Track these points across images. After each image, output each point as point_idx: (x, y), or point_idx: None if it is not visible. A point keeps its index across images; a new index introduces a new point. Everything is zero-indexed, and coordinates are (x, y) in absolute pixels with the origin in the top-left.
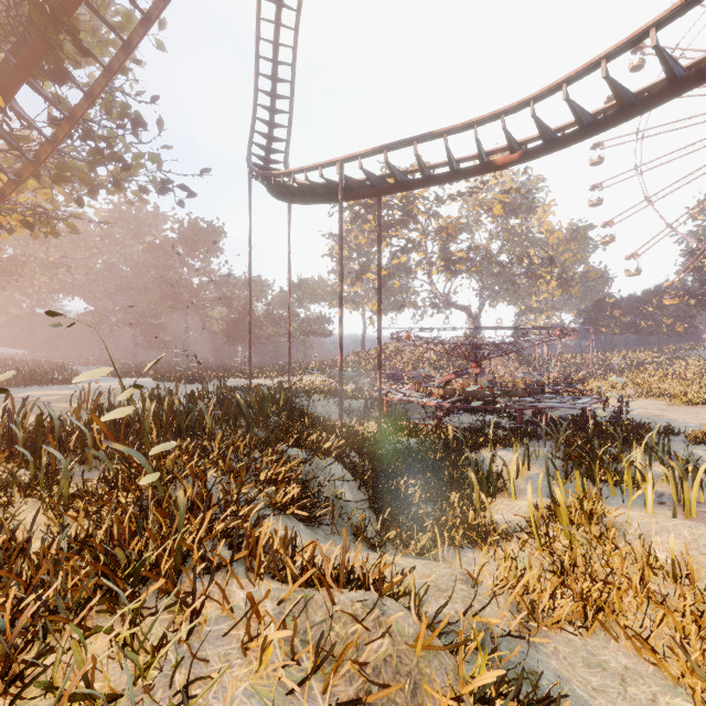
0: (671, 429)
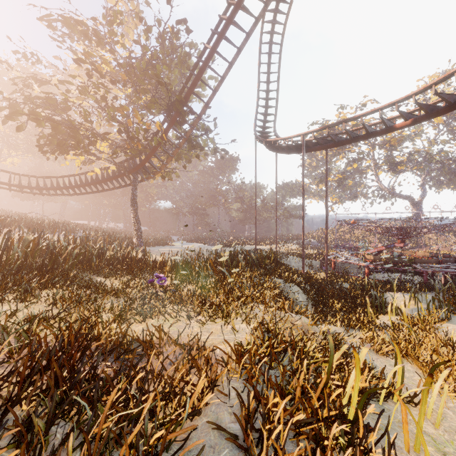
0: None
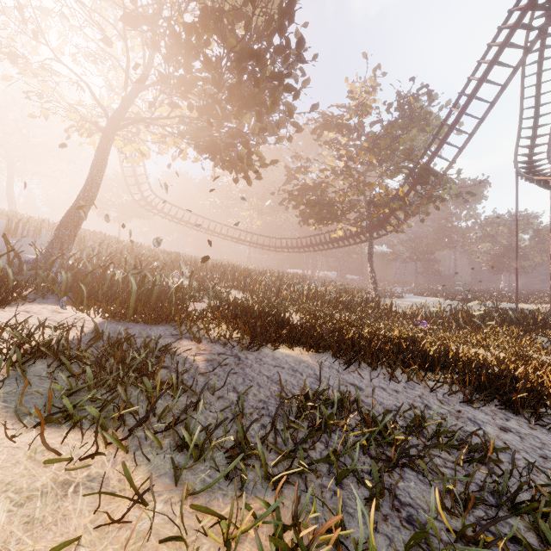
0: None
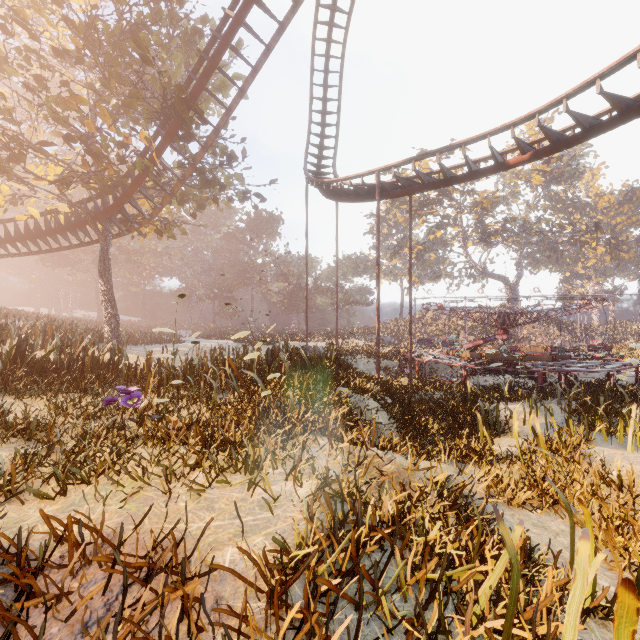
0: None
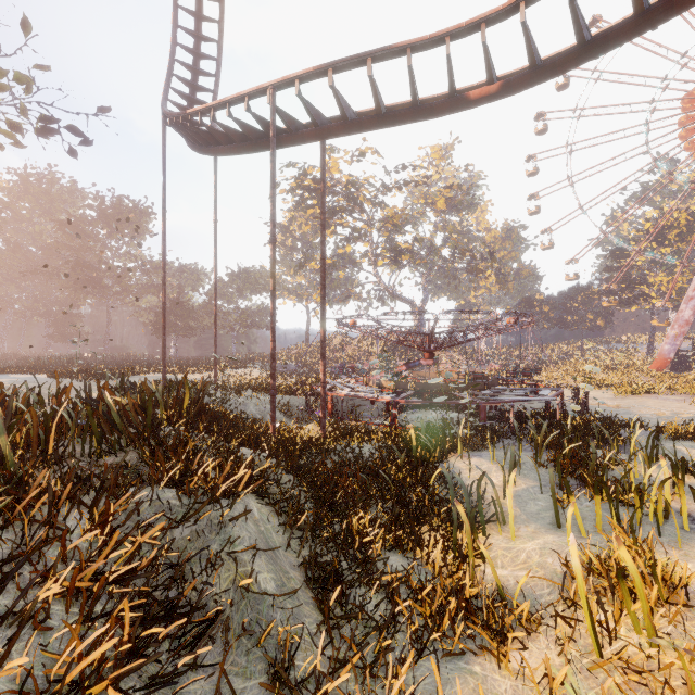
0: (640, 422)
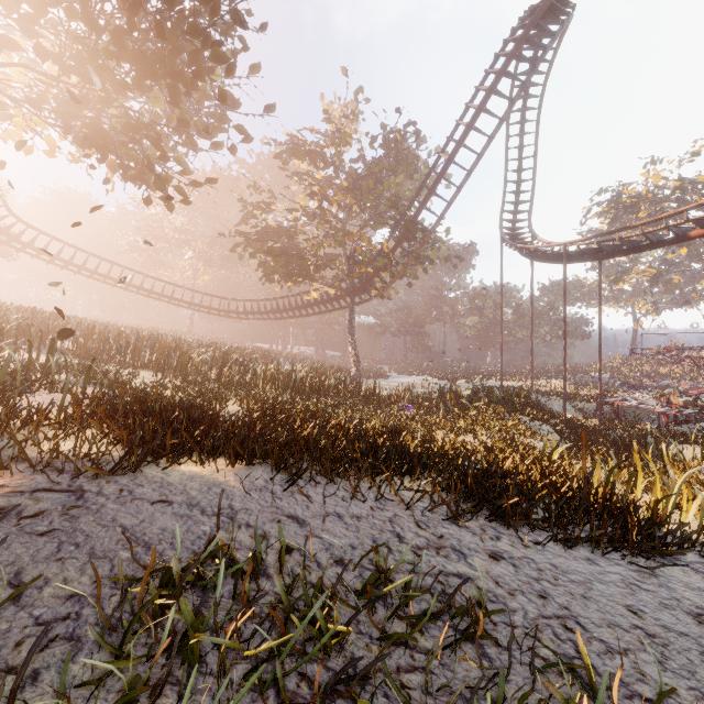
0: None
